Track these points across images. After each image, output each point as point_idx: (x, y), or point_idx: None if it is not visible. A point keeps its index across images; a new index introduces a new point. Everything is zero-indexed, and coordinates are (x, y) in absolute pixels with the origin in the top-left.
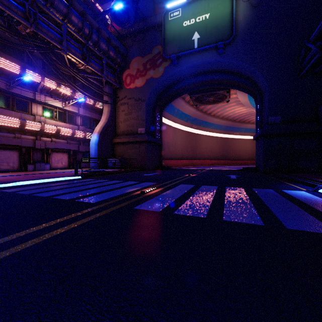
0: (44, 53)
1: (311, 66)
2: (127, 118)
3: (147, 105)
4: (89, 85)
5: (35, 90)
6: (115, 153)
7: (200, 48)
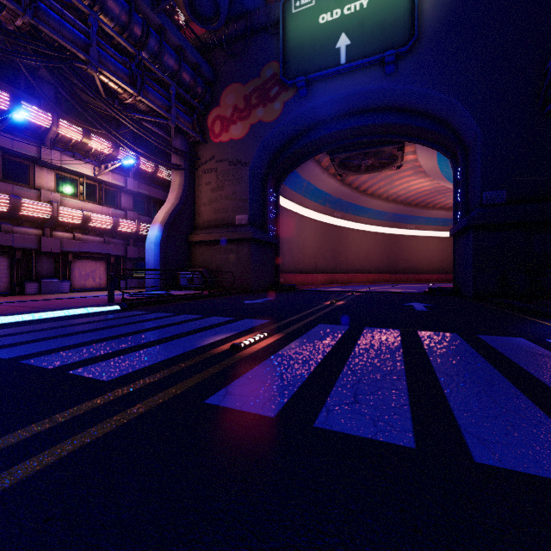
0: (54, 69)
1: None
2: (215, 198)
3: (251, 172)
4: (144, 134)
5: (42, 143)
6: (193, 261)
7: (352, 64)
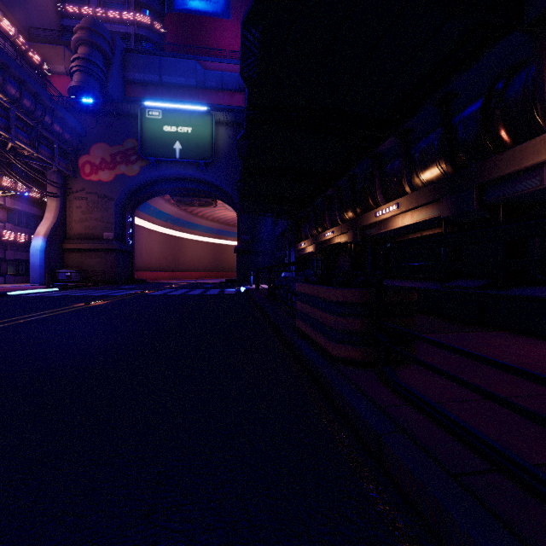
0: None
1: None
2: (86, 218)
3: (116, 205)
4: (37, 176)
5: None
6: (66, 262)
7: (183, 160)
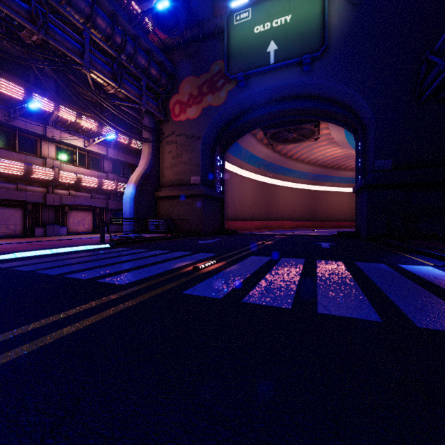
0: (58, 70)
1: (435, 88)
2: (175, 163)
3: (203, 144)
4: (122, 116)
5: (46, 123)
6: (159, 211)
7: (279, 64)
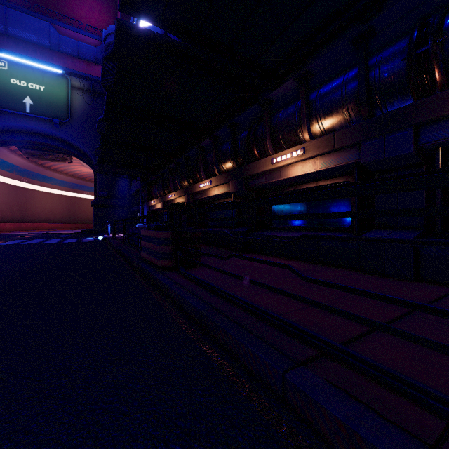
0: None
1: None
2: None
3: None
4: None
5: None
6: None
7: (34, 115)
